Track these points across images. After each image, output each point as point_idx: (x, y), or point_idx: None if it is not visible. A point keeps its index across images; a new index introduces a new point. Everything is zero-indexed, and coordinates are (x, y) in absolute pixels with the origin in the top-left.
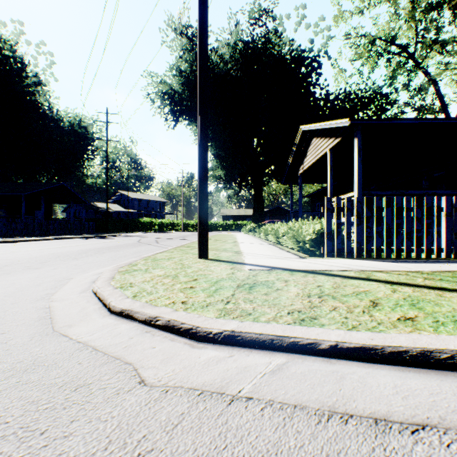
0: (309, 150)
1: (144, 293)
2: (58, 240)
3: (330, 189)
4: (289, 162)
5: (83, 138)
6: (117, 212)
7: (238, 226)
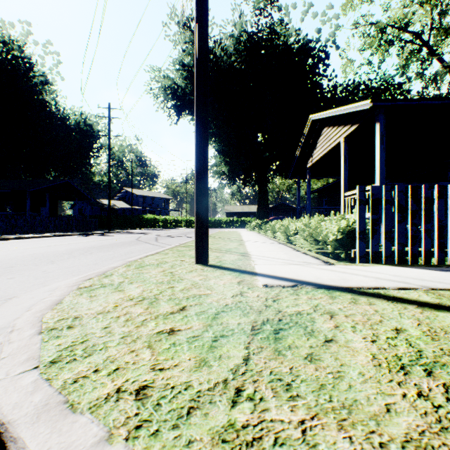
0: (319, 141)
1: (77, 352)
2: (56, 237)
3: (344, 182)
4: (297, 155)
5: (88, 136)
6: (122, 209)
7: (241, 223)
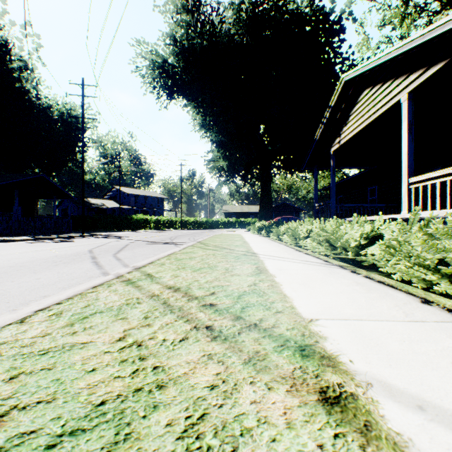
0: (354, 111)
1: None
2: None
3: (408, 162)
4: (316, 136)
5: (73, 128)
6: (112, 209)
7: (241, 224)
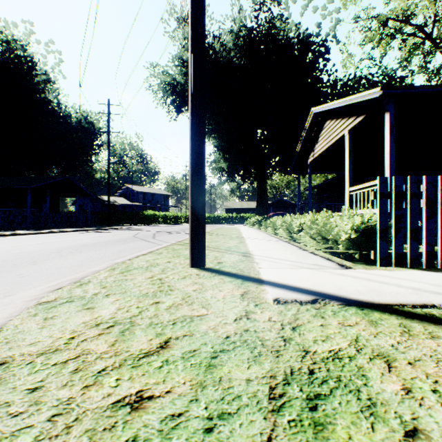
0: (321, 135)
1: None
2: (53, 233)
3: (349, 177)
4: (297, 150)
5: (89, 133)
6: (123, 205)
7: (241, 219)
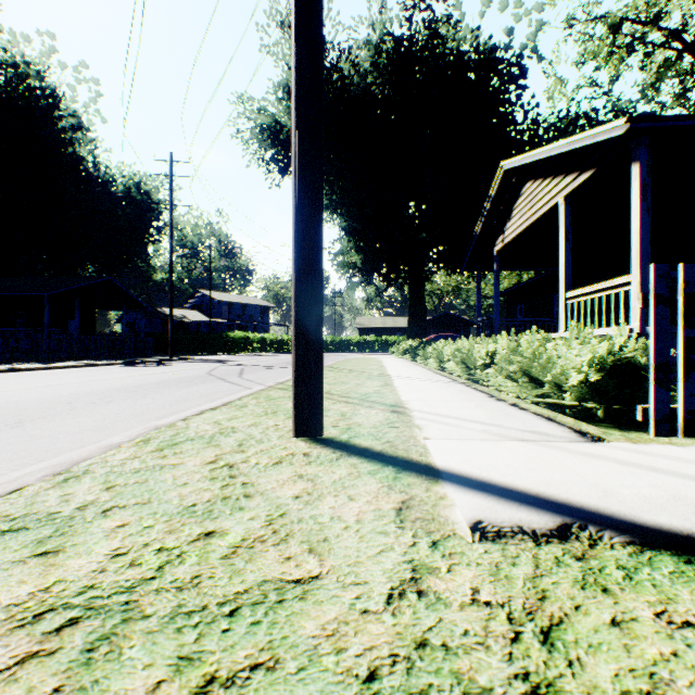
0: (517, 206)
1: None
2: (79, 368)
3: (565, 274)
4: (476, 232)
5: (144, 210)
6: (196, 323)
7: (383, 344)
